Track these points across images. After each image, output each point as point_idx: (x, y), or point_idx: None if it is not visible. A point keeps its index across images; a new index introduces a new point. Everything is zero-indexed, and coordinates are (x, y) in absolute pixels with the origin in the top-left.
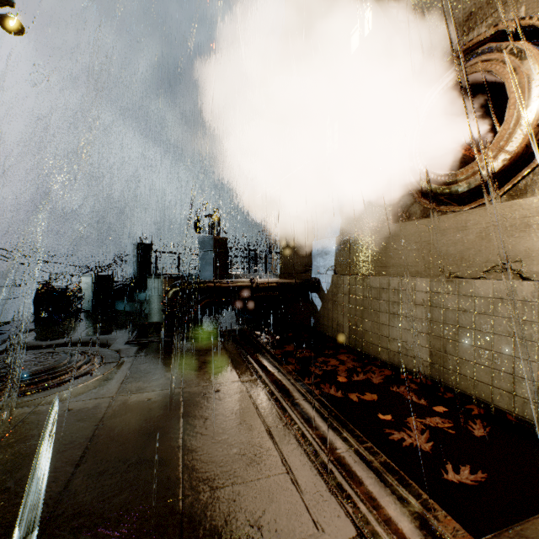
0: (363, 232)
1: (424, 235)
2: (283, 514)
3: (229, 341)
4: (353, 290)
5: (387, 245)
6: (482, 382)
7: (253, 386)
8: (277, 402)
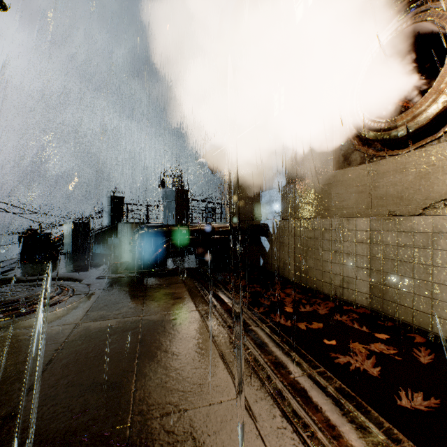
0: (307, 180)
1: (364, 179)
2: (236, 444)
3: (188, 277)
4: (298, 232)
5: (330, 190)
6: (422, 312)
7: (208, 314)
8: (230, 329)
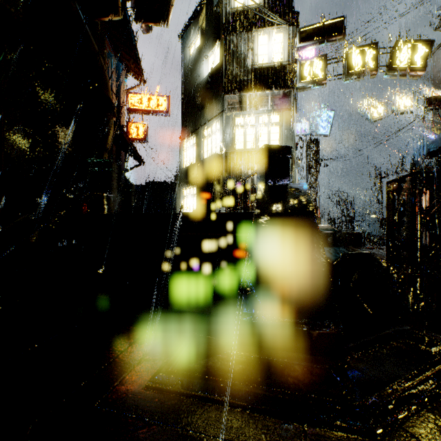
0: None
1: None
2: None
3: None
4: None
5: None
6: None
7: None
8: None
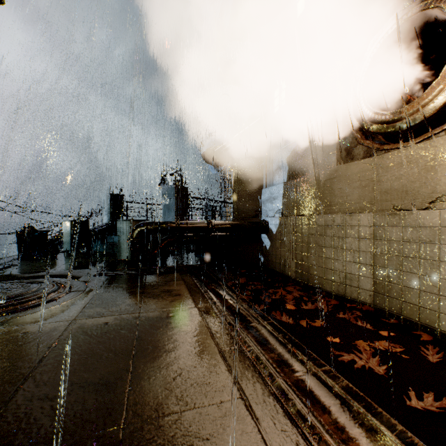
0: (308, 175)
1: (368, 173)
2: None
3: (187, 274)
4: (299, 229)
5: (332, 185)
6: (428, 309)
7: (208, 311)
8: (230, 326)
